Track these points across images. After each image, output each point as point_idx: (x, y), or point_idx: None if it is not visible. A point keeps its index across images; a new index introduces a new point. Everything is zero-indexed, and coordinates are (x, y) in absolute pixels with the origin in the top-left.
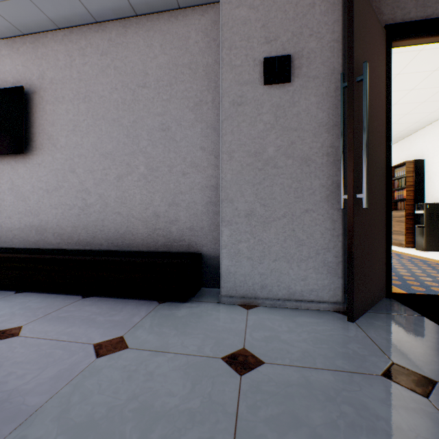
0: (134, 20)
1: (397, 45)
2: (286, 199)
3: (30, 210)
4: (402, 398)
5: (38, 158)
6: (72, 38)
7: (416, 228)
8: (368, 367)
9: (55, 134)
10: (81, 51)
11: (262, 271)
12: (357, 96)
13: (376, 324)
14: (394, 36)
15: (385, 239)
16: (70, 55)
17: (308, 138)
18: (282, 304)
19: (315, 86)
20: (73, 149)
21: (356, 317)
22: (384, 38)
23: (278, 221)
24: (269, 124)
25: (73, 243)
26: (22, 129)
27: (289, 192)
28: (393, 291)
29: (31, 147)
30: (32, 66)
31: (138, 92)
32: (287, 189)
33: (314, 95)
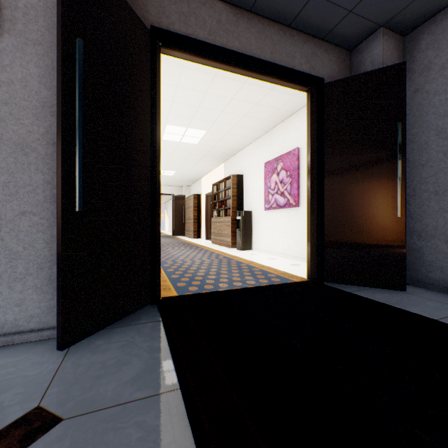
0: None
1: (172, 54)
2: None
3: None
4: None
5: None
6: None
7: (237, 231)
8: None
9: None
10: None
11: None
12: (74, 77)
13: (94, 345)
14: (164, 42)
15: (151, 244)
16: None
17: (26, 119)
18: None
19: (37, 53)
20: None
21: (72, 341)
22: (149, 37)
23: None
24: None
25: None
26: None
27: None
28: (166, 296)
29: None
30: None
31: None
32: None
33: (36, 64)
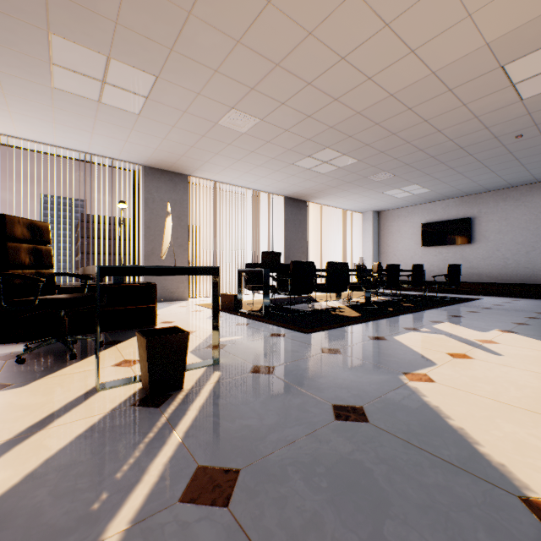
0: (536, 184)
1: None
2: None
3: (472, 267)
4: None
5: (477, 245)
6: (497, 195)
7: None
8: None
9: (487, 235)
10: (503, 200)
11: None
12: None
13: None
14: None
15: None
16: (495, 202)
17: None
18: None
19: None
20: (497, 241)
21: None
22: None
23: None
24: None
25: (498, 280)
26: (470, 234)
27: None
28: None
29: (472, 241)
30: (473, 208)
31: (539, 215)
32: None
33: None
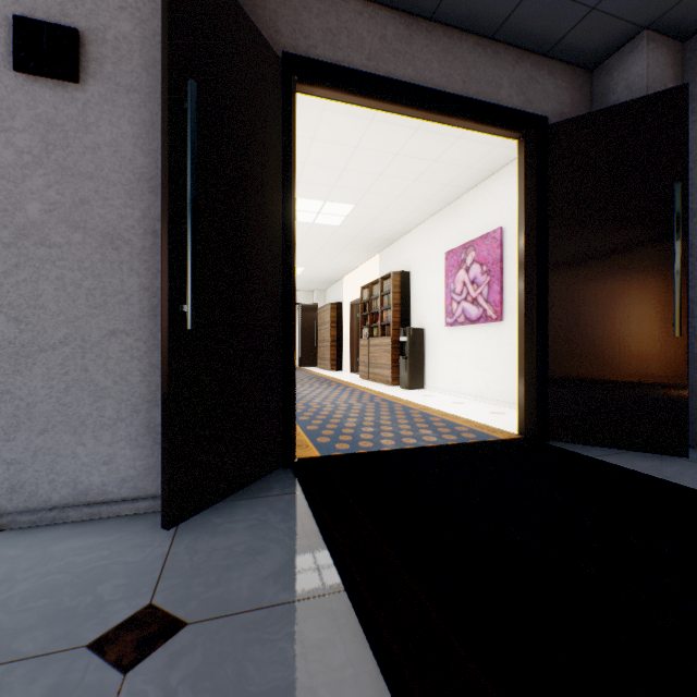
0: None
1: (312, 93)
2: (70, 310)
3: None
4: (71, 693)
5: None
6: None
7: (400, 359)
8: (82, 632)
9: None
10: None
11: (13, 456)
12: (184, 136)
13: (212, 524)
14: (301, 76)
15: (283, 378)
16: None
17: (117, 198)
18: (60, 516)
19: (131, 104)
20: None
21: (181, 517)
22: (280, 70)
23: (51, 353)
24: (30, 155)
25: None
26: None
27: (78, 296)
28: (304, 456)
29: None
30: None
31: None
32: (73, 290)
33: (130, 120)
